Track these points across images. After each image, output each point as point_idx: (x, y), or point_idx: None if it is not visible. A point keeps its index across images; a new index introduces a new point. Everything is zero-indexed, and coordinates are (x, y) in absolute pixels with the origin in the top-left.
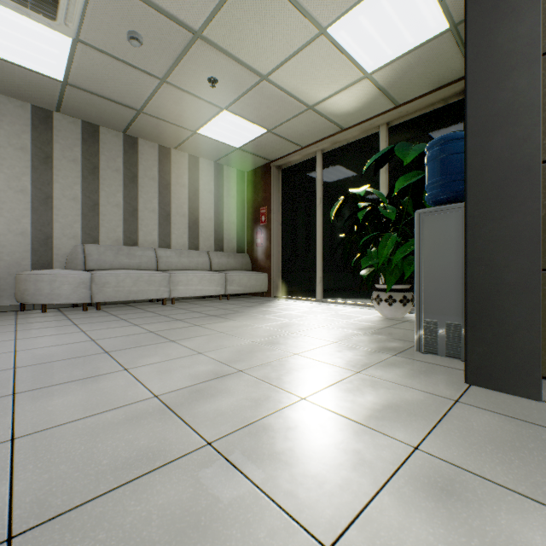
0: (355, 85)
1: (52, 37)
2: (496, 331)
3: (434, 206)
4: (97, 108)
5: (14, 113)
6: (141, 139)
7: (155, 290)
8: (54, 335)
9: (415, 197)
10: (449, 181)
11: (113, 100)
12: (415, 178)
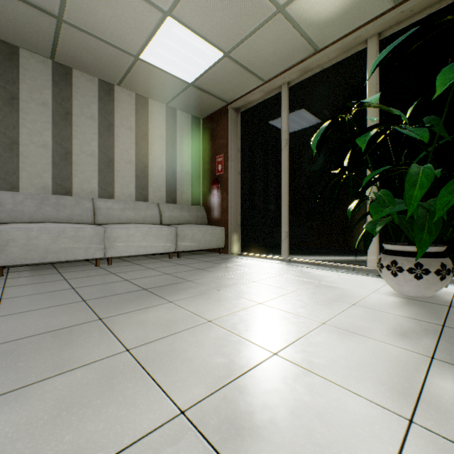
0: None
1: None
2: None
3: None
4: (3, 14)
5: None
6: (76, 70)
7: (84, 248)
8: None
9: None
10: None
11: None
12: None
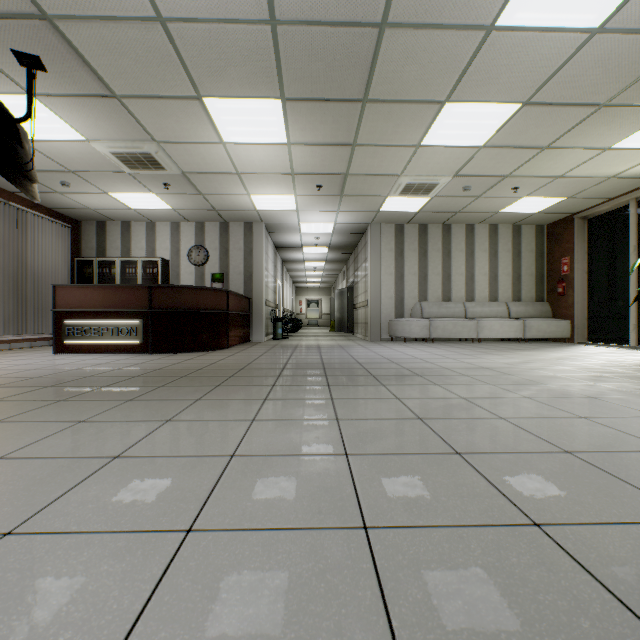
0: None
1: (421, 199)
2: None
3: None
4: (430, 217)
5: (387, 231)
6: (452, 224)
7: (467, 332)
8: (431, 349)
9: None
10: None
11: (442, 212)
12: None
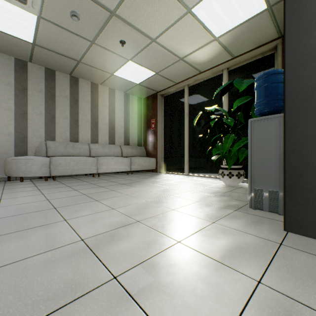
0: (208, 45)
1: (25, 15)
2: (305, 197)
3: (260, 116)
4: (54, 60)
5: (4, 62)
6: (80, 78)
7: (88, 168)
8: (24, 196)
9: (244, 112)
10: (270, 100)
11: (63, 54)
12: (245, 100)
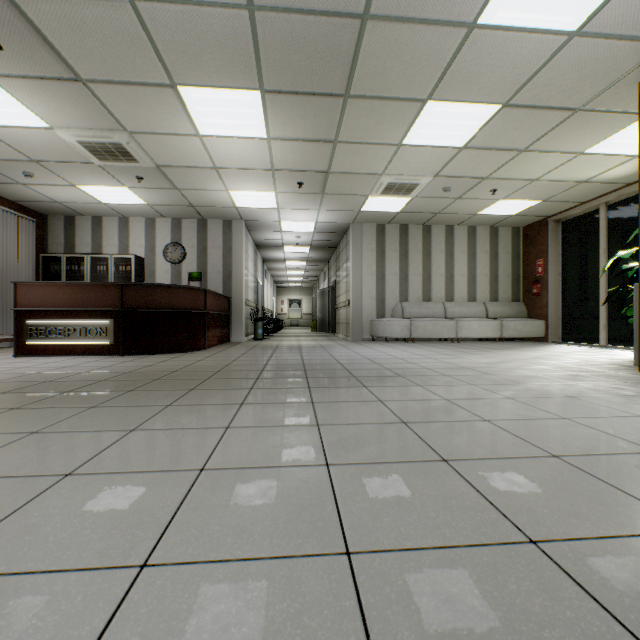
0: (626, 163)
1: (402, 199)
2: None
3: None
4: (411, 218)
5: (369, 231)
6: (433, 225)
7: (446, 332)
8: (412, 349)
9: None
10: None
11: (422, 212)
12: None
